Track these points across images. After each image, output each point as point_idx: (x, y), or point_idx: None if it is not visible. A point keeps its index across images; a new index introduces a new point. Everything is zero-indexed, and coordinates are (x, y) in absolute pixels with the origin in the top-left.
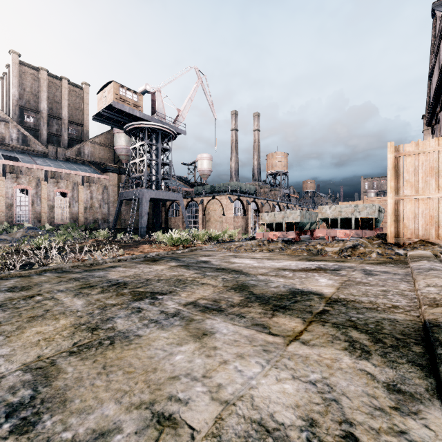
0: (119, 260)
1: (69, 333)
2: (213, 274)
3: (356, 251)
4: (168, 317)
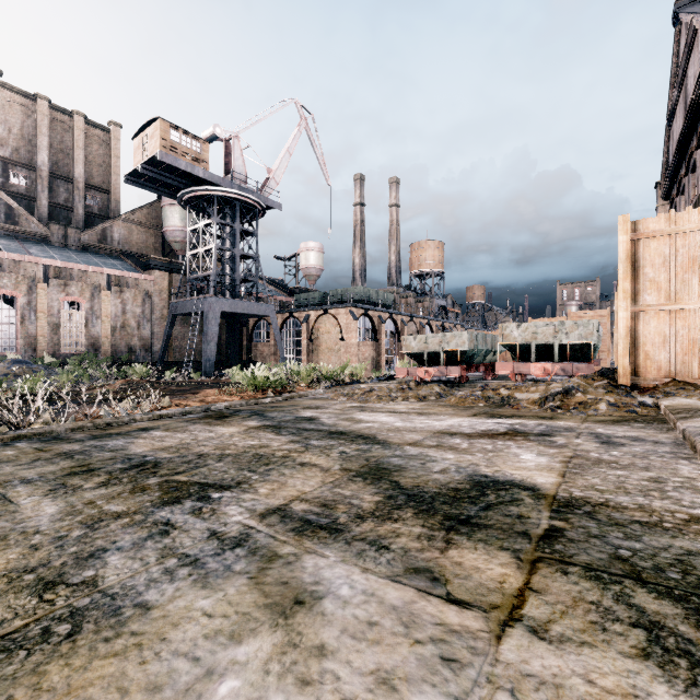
0: (160, 416)
1: None
2: (322, 444)
3: (569, 399)
4: (224, 548)
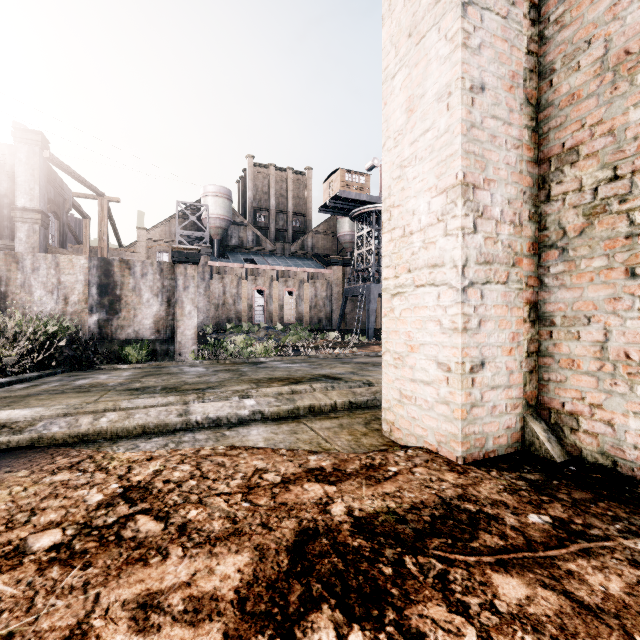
0: (356, 355)
1: (352, 369)
2: None
3: None
4: None
